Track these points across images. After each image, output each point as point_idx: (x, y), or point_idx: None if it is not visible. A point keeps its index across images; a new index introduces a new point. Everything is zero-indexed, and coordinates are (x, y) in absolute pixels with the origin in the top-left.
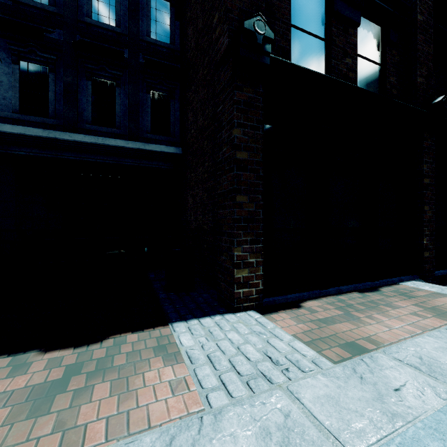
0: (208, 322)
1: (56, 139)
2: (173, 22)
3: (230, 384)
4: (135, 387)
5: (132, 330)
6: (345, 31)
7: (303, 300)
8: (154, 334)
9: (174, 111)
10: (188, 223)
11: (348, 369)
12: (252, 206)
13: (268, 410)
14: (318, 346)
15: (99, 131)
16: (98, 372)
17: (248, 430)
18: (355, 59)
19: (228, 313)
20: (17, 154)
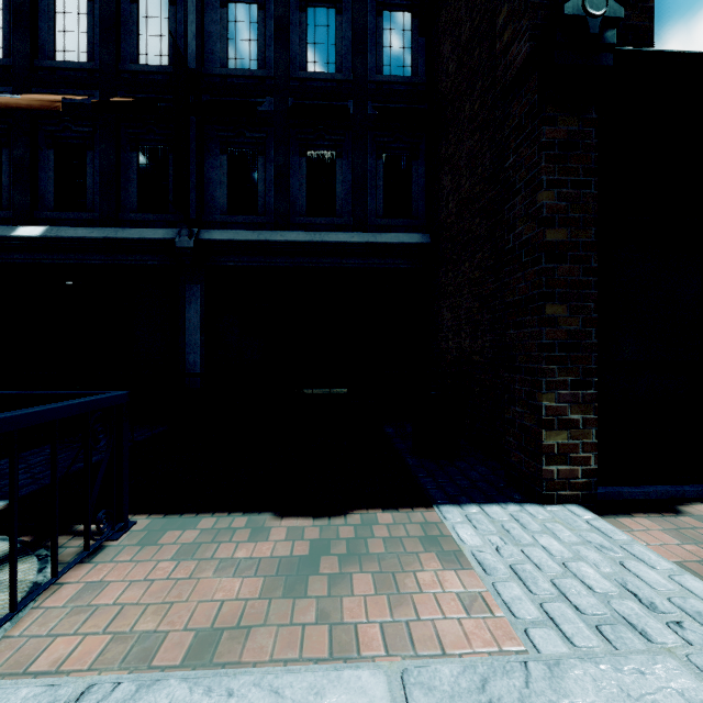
0: (497, 512)
1: (266, 241)
2: (416, 40)
3: (565, 622)
4: (406, 590)
5: (381, 507)
6: None
7: (683, 500)
8: (413, 517)
9: (418, 178)
10: (442, 351)
11: None
12: (575, 322)
13: (654, 686)
14: None
15: (315, 224)
16: (350, 557)
17: None
18: None
19: (531, 504)
20: (225, 265)
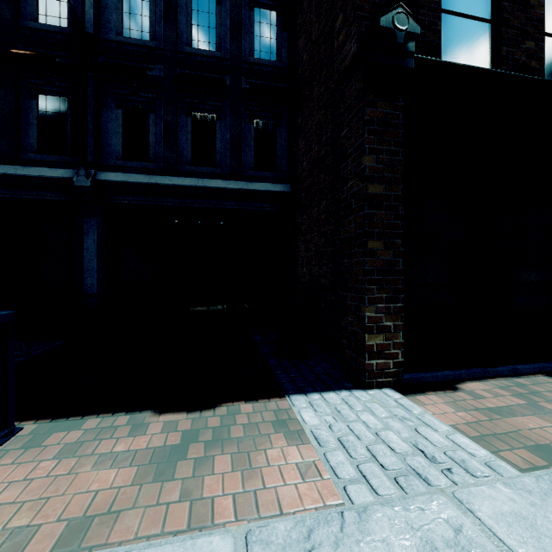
0: (333, 398)
1: (157, 184)
2: (280, 34)
3: (373, 478)
4: (257, 465)
5: (244, 399)
6: (524, 4)
7: (460, 380)
8: (269, 406)
9: (281, 141)
10: (298, 275)
11: (545, 483)
12: (388, 254)
13: (429, 518)
14: (492, 444)
15: (199, 172)
16: (215, 442)
17: (405, 539)
18: (541, 41)
19: (357, 390)
20: (120, 203)
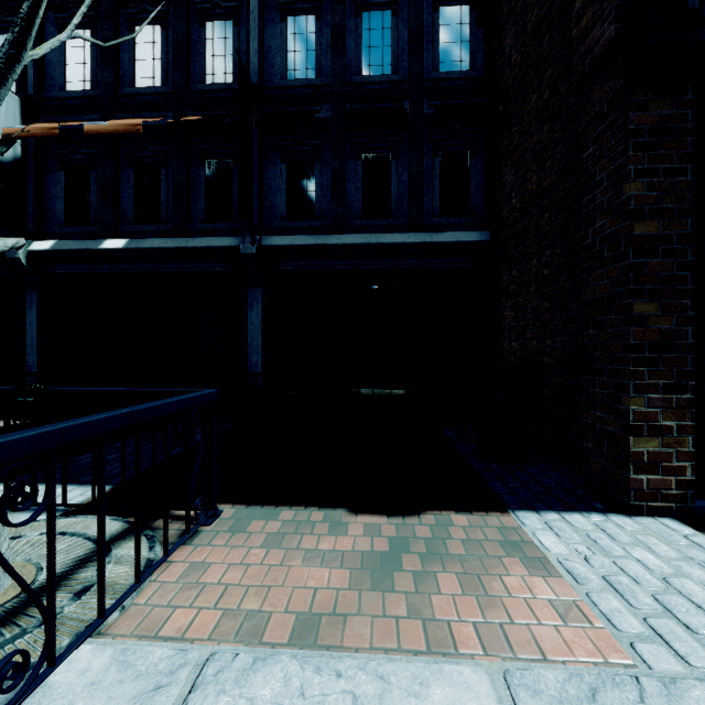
0: (580, 521)
1: (324, 245)
2: (474, 33)
3: (675, 640)
4: (493, 593)
5: (452, 509)
6: None
7: None
8: (489, 521)
9: (476, 174)
10: (503, 352)
11: None
12: (668, 321)
13: None
14: None
15: (371, 226)
16: (430, 556)
17: None
18: None
19: (616, 514)
20: (285, 269)
